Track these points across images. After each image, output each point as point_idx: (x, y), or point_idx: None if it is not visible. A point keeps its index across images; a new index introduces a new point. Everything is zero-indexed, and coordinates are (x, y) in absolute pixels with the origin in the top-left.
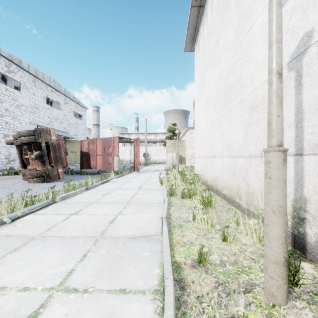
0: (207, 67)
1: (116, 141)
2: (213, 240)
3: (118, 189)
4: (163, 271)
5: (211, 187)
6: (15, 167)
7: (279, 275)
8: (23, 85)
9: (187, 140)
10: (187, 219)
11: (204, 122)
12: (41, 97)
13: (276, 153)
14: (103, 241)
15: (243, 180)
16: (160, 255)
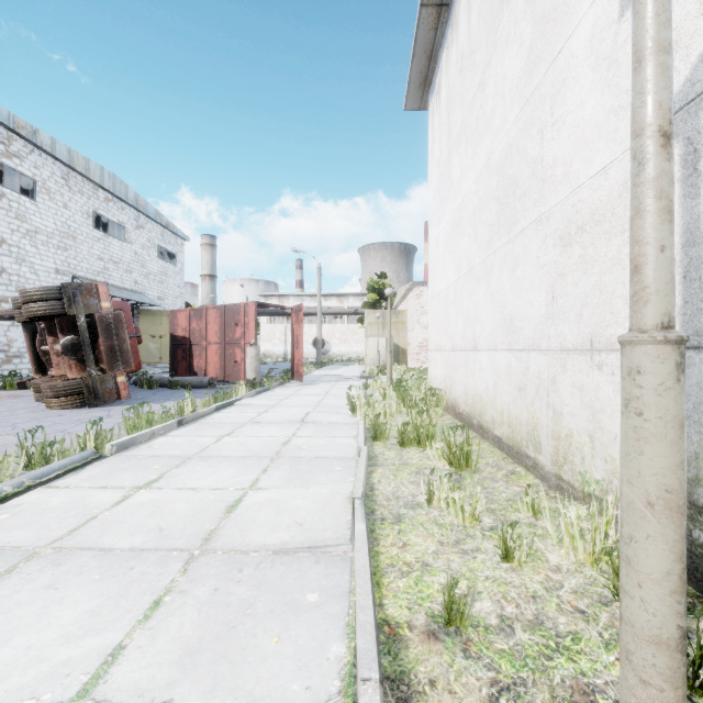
0: (458, 144)
1: (250, 312)
2: (478, 556)
3: (253, 424)
4: (354, 650)
5: (468, 419)
6: (22, 370)
7: (666, 675)
8: (41, 186)
9: (410, 311)
10: (414, 501)
11: (452, 271)
12: (82, 213)
13: (656, 348)
14: (207, 562)
15: (544, 405)
16: (347, 600)
